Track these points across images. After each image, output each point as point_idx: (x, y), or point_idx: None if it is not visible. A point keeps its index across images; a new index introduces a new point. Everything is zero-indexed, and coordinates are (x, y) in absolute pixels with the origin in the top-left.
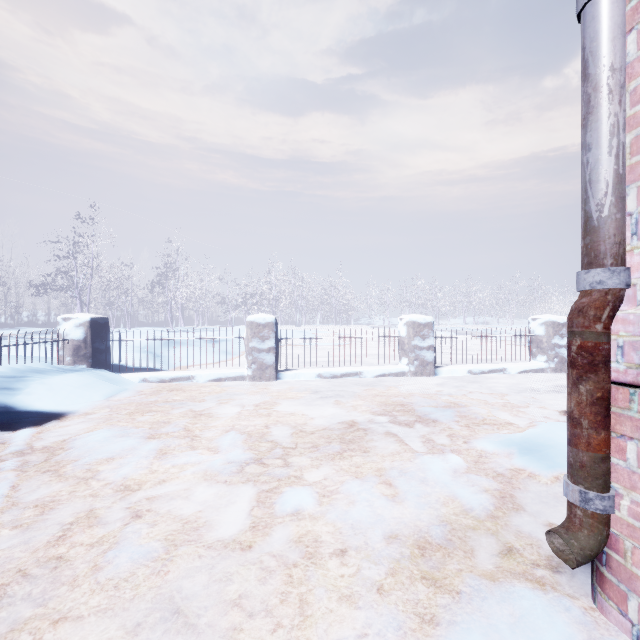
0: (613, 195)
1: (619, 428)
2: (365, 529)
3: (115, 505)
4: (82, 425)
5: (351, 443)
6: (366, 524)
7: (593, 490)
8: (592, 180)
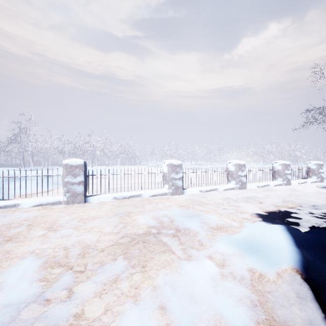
0: None
1: None
2: None
3: None
4: None
5: (132, 258)
6: None
7: None
8: None
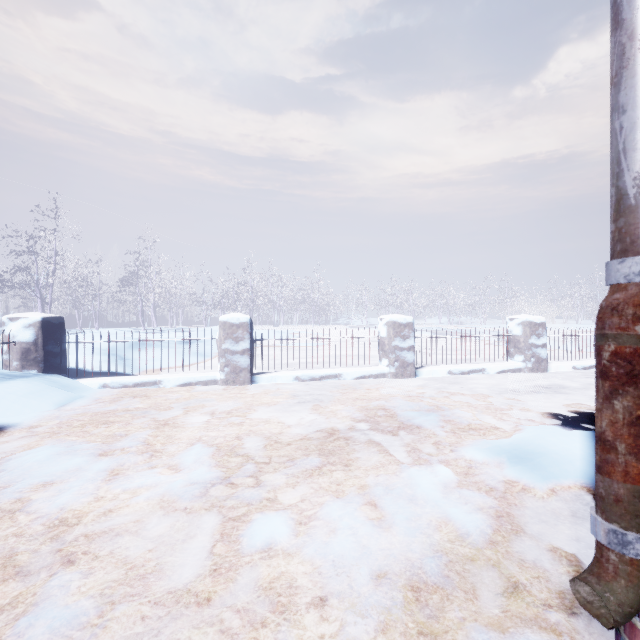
0: None
1: None
2: (349, 567)
3: (43, 547)
4: (22, 441)
5: (331, 455)
6: (350, 560)
7: (632, 530)
8: (627, 149)
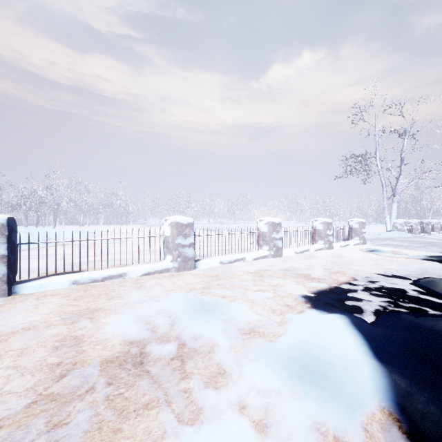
0: None
1: None
2: None
3: None
4: None
5: None
6: None
7: None
8: None
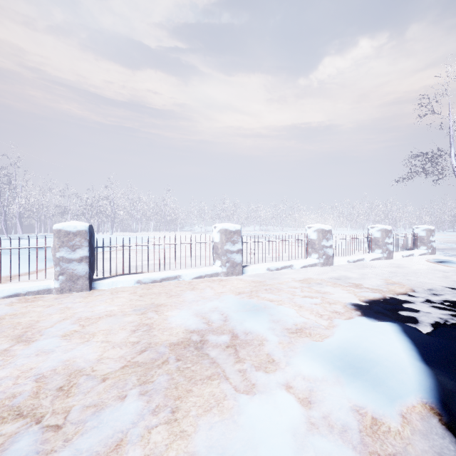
0: None
1: None
2: None
3: None
4: None
5: (155, 394)
6: None
7: None
8: None
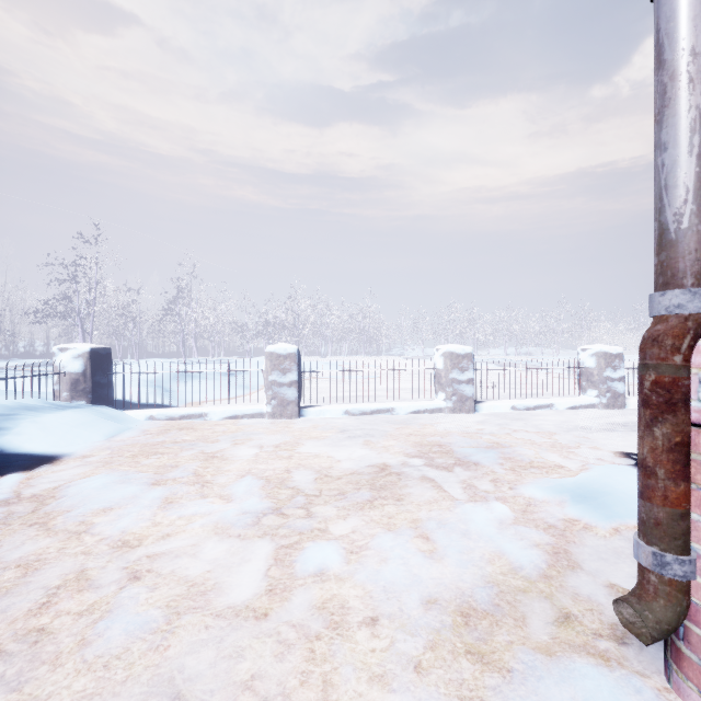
0: (694, 203)
1: (700, 478)
2: (399, 592)
3: (110, 564)
4: (78, 470)
5: (383, 490)
6: (400, 586)
7: (671, 552)
8: (668, 185)
